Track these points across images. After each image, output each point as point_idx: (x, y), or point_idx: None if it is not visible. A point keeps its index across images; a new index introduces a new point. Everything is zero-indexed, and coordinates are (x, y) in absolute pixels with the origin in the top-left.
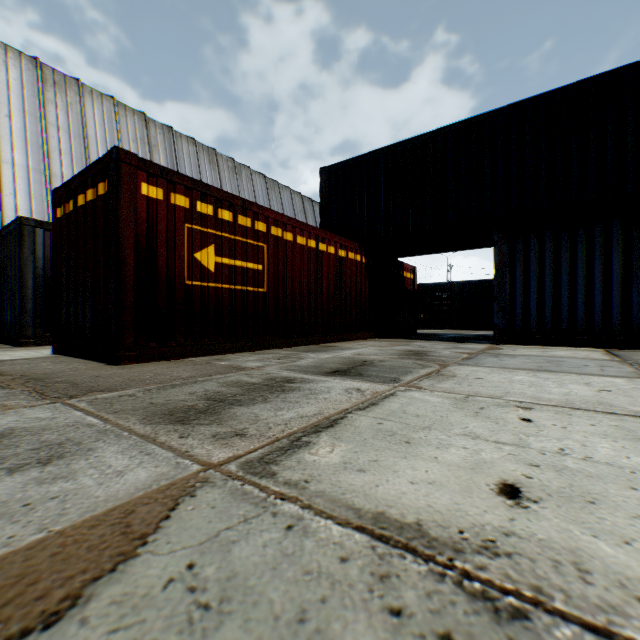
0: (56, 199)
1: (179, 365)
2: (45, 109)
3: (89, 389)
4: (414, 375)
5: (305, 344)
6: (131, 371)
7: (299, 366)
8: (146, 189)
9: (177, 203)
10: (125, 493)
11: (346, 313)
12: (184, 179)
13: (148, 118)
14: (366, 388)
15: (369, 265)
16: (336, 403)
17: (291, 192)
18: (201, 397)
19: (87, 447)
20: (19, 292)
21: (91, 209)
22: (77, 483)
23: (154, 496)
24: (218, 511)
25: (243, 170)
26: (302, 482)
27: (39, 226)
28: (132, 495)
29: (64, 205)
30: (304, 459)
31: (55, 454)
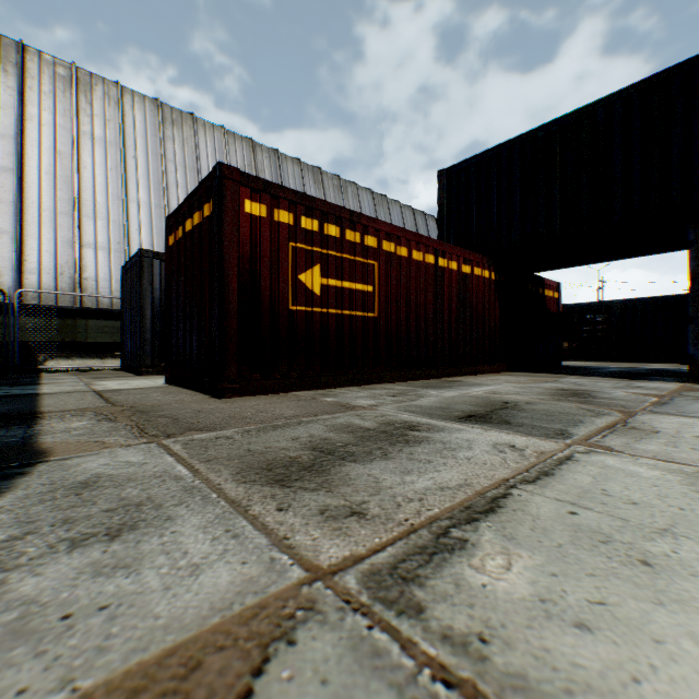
0: (167, 227)
1: (282, 400)
2: (164, 146)
3: (187, 427)
4: (588, 427)
5: (422, 378)
6: (232, 406)
7: (420, 407)
8: (249, 206)
9: (280, 220)
10: (194, 615)
11: (471, 341)
12: (288, 193)
13: (255, 143)
14: (523, 444)
15: (500, 282)
16: (486, 467)
17: (401, 206)
18: (305, 445)
19: (166, 513)
20: (139, 322)
21: (197, 233)
22: (138, 581)
23: (233, 630)
24: (332, 695)
25: (349, 187)
26: (474, 639)
27: (156, 257)
28: (202, 622)
29: (174, 232)
30: (465, 579)
31: (128, 521)
